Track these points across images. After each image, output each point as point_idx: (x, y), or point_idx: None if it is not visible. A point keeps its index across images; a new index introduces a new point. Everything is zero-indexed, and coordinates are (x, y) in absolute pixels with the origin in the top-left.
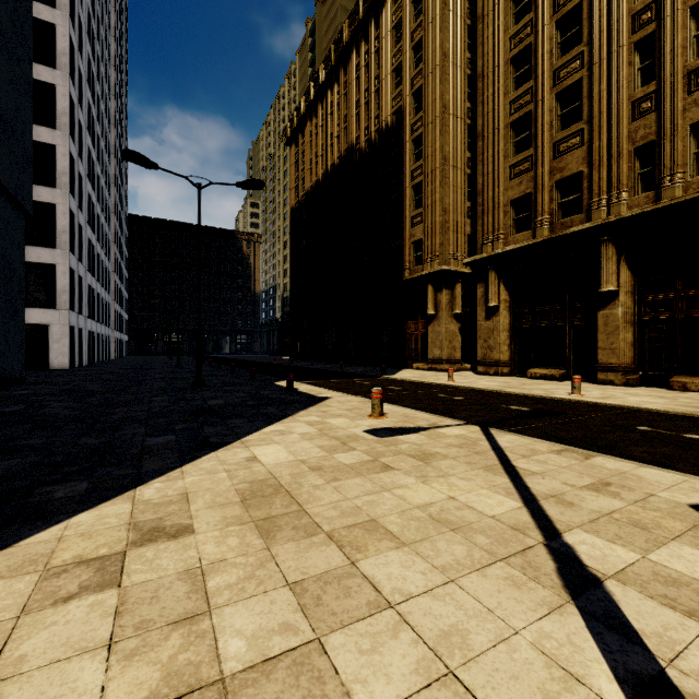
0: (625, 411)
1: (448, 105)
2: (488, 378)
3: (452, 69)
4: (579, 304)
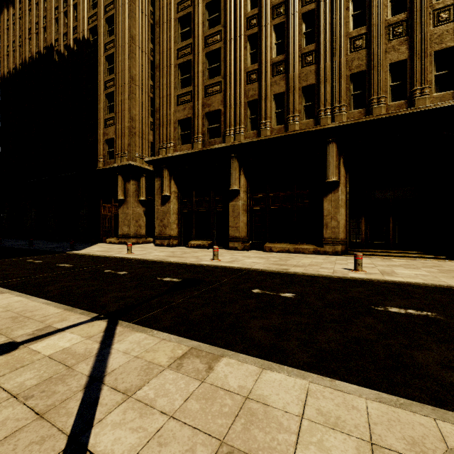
0: (244, 272)
1: (135, 37)
2: (162, 249)
3: (138, 11)
4: (219, 197)
